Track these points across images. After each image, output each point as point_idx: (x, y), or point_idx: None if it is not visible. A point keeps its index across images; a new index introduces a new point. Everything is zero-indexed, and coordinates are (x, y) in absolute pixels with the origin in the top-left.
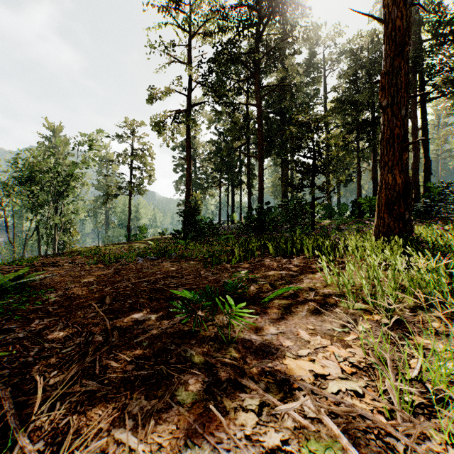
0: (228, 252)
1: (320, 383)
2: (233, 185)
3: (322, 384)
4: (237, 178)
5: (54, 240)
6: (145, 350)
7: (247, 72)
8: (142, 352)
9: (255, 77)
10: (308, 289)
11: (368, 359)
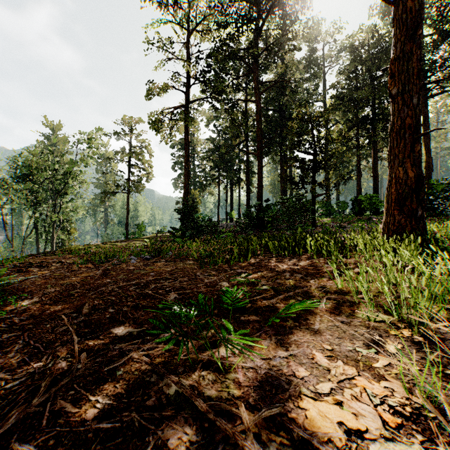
0: (226, 251)
1: (357, 445)
2: (231, 183)
3: (359, 448)
4: (236, 176)
5: (52, 238)
6: (116, 383)
7: (246, 68)
8: (113, 387)
9: (254, 73)
10: (317, 295)
11: (413, 399)
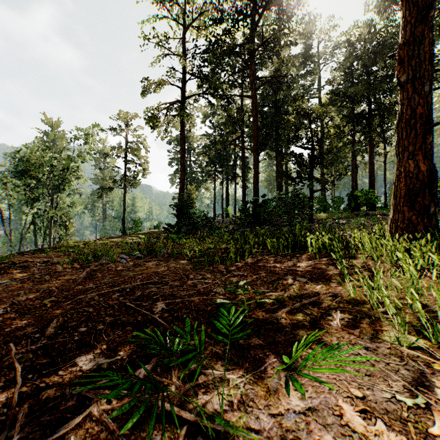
0: (222, 249)
1: None
2: (227, 178)
3: None
4: (232, 171)
5: (50, 233)
6: None
7: (241, 64)
8: None
9: (250, 68)
10: (329, 308)
11: None
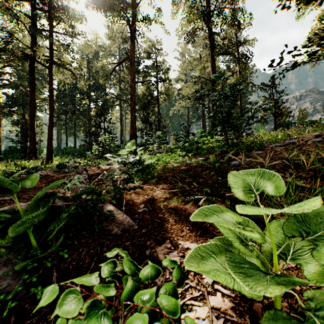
0: None
1: None
2: None
3: None
4: None
5: None
6: None
7: None
8: None
9: None
10: None
11: None
